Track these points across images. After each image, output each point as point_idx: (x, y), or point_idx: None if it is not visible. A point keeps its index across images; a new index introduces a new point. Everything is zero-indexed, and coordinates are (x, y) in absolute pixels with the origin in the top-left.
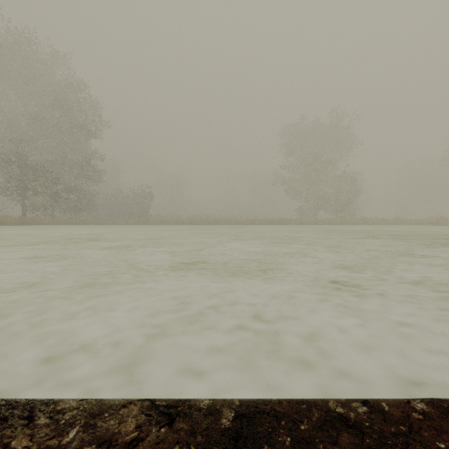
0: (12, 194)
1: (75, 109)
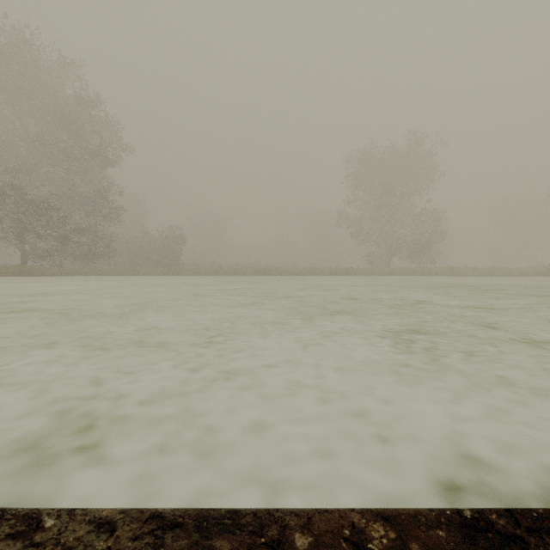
0: (7, 237)
1: (87, 130)
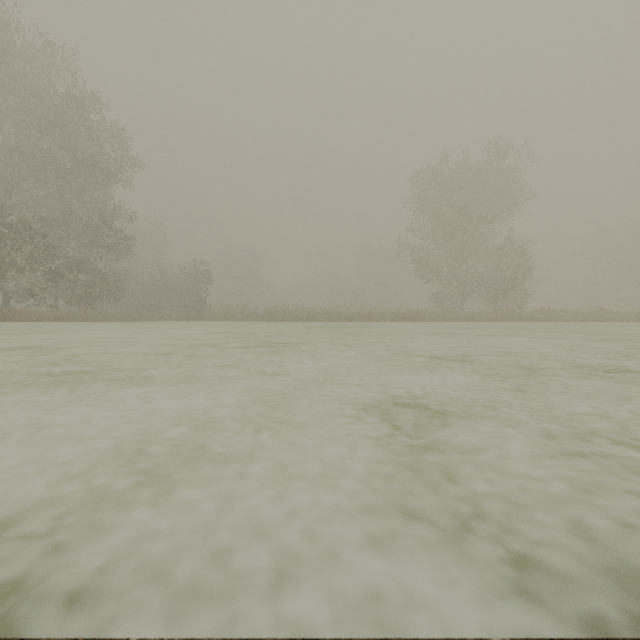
0: None
1: (83, 137)
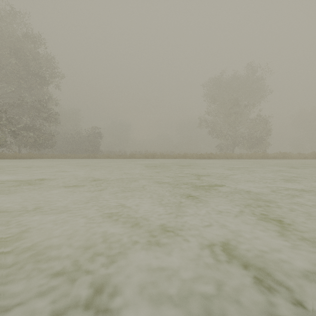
0: None
1: (30, 58)
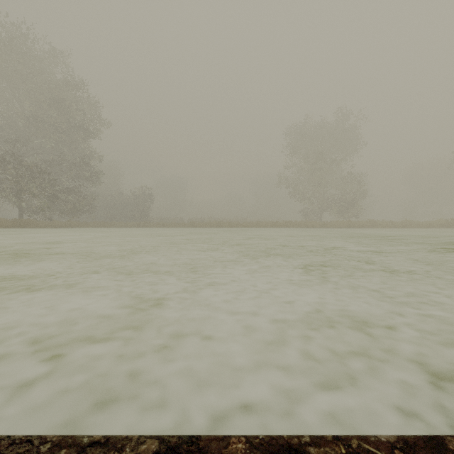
0: (7, 196)
1: (73, 108)
